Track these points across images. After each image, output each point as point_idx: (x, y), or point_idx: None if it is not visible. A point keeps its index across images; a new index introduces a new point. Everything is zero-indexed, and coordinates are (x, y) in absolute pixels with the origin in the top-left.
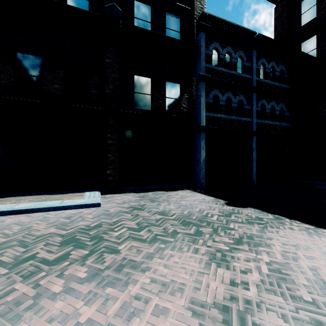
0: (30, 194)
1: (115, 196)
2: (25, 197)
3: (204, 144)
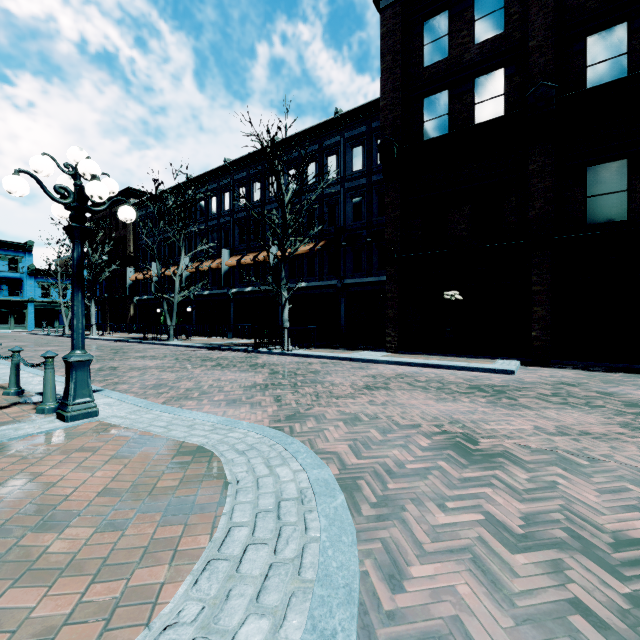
0: (435, 355)
1: (543, 370)
2: (431, 356)
3: None
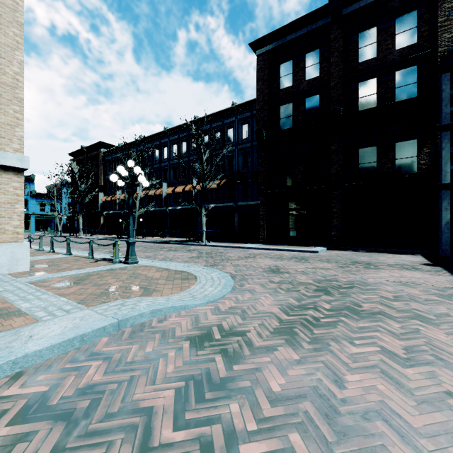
0: (285, 245)
1: (335, 251)
2: (283, 246)
3: (448, 204)
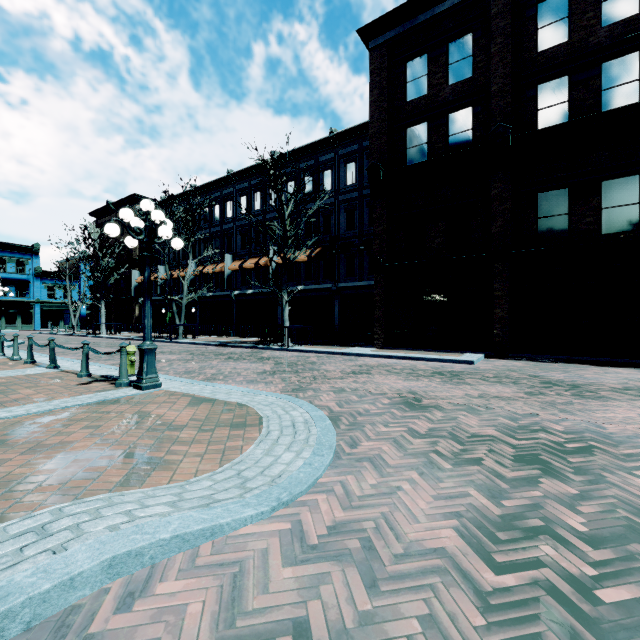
0: (416, 350)
1: (500, 361)
2: (412, 351)
3: None
